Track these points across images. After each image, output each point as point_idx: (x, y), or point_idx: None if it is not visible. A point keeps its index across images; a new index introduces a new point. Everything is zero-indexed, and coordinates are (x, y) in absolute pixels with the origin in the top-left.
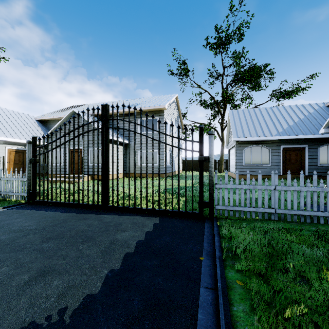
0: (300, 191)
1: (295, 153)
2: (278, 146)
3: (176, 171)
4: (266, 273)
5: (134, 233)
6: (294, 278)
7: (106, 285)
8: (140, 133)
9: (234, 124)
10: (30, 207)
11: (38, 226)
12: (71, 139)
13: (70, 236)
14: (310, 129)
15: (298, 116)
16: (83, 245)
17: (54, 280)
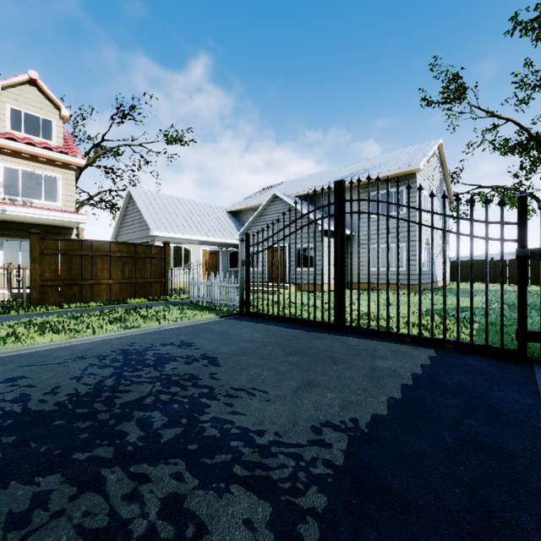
0: None
1: None
2: None
3: (438, 282)
4: None
5: (402, 364)
6: None
7: (393, 410)
8: (397, 217)
9: None
10: (246, 319)
11: (270, 339)
12: (292, 232)
13: (313, 354)
14: None
15: None
16: (336, 366)
17: (325, 393)
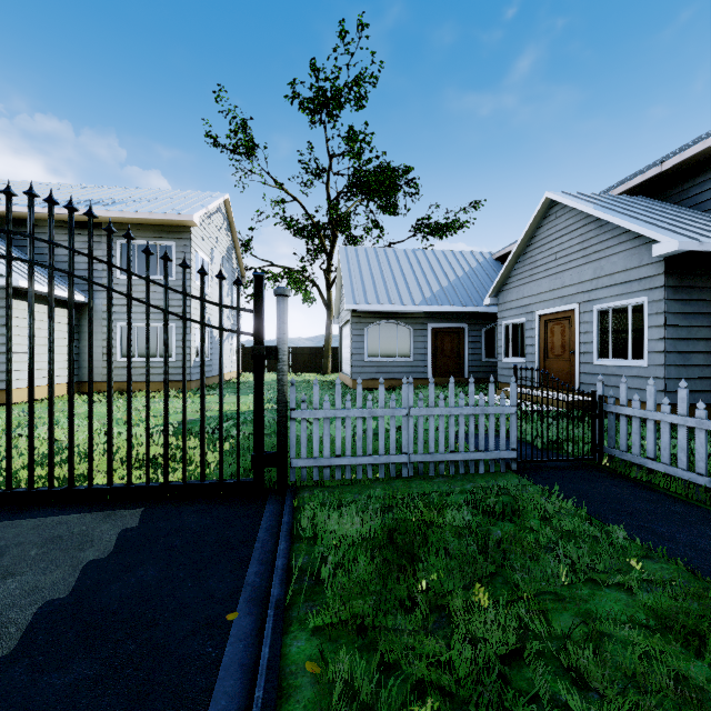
0: (450, 416)
1: (451, 338)
2: (424, 324)
3: (226, 375)
4: (374, 620)
5: (42, 577)
6: (426, 618)
7: None
8: (89, 278)
9: (348, 276)
10: None
11: None
12: None
13: None
14: (472, 296)
15: (455, 272)
16: None
17: None
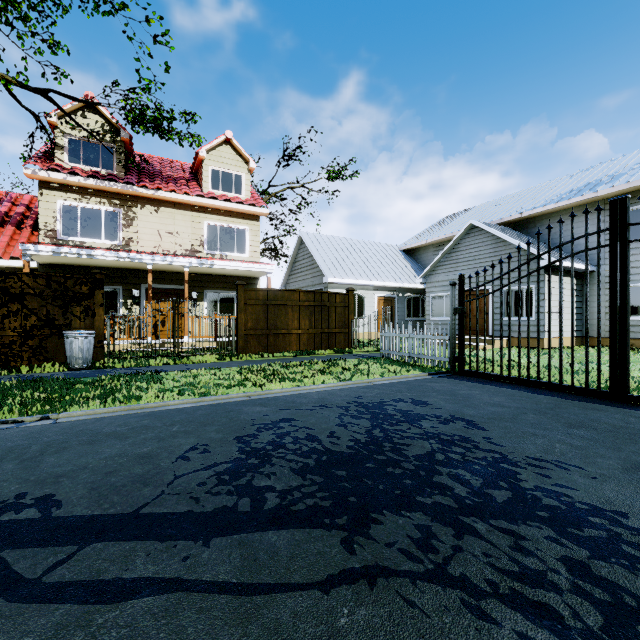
0: None
1: None
2: None
3: None
4: None
5: None
6: None
7: None
8: None
9: None
10: (464, 379)
11: (522, 405)
12: (533, 271)
13: (606, 429)
14: None
15: None
16: None
17: None
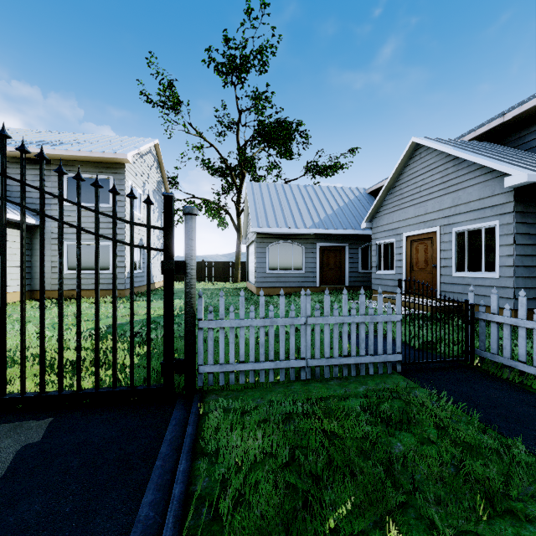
0: (343, 324)
1: (334, 254)
2: (314, 243)
3: (156, 283)
4: None
5: None
6: None
7: None
8: (1, 196)
9: (253, 205)
10: None
11: None
12: None
13: None
14: (351, 221)
15: (337, 203)
16: None
17: None
